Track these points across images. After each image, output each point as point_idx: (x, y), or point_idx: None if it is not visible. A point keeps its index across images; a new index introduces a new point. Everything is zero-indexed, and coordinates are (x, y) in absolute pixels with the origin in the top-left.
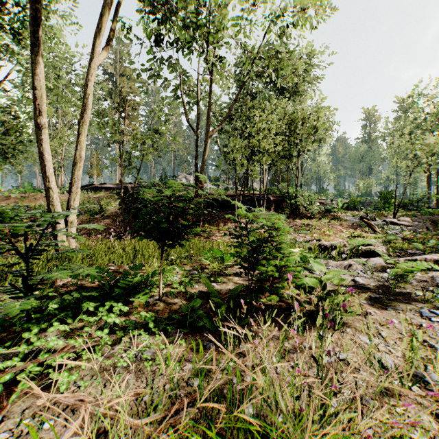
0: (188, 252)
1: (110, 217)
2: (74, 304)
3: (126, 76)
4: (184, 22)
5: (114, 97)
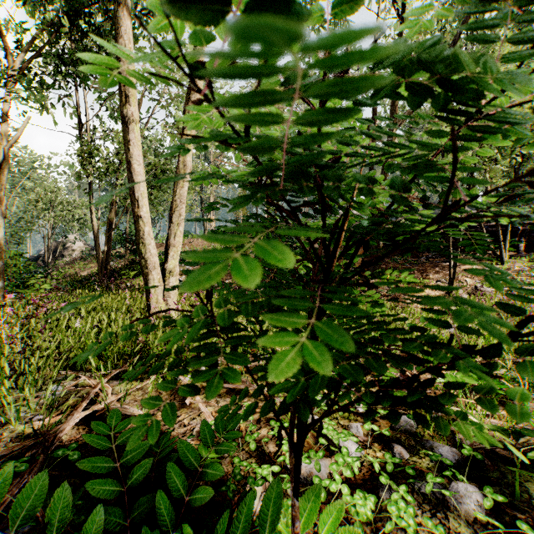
0: None
1: None
2: None
3: None
4: None
5: None
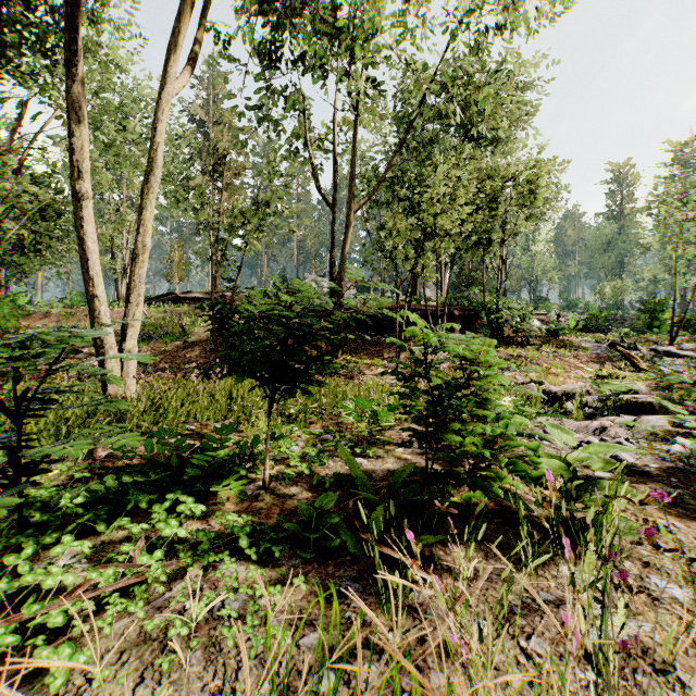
0: (318, 402)
1: (197, 344)
2: (115, 495)
3: (224, 124)
4: (311, 24)
5: (205, 158)
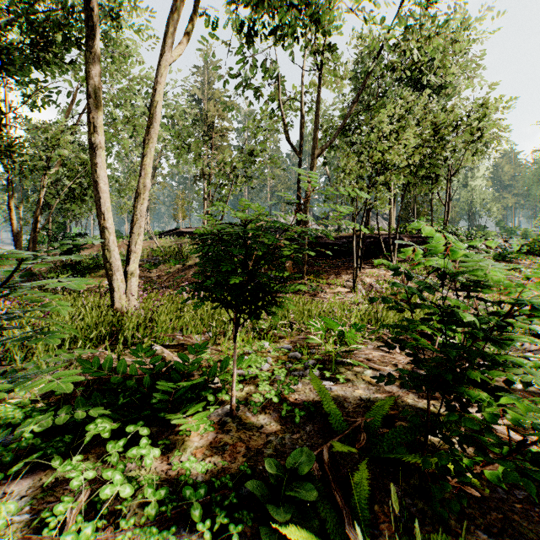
0: (287, 319)
1: (193, 267)
2: (85, 417)
3: (215, 100)
4: None
5: (201, 127)
